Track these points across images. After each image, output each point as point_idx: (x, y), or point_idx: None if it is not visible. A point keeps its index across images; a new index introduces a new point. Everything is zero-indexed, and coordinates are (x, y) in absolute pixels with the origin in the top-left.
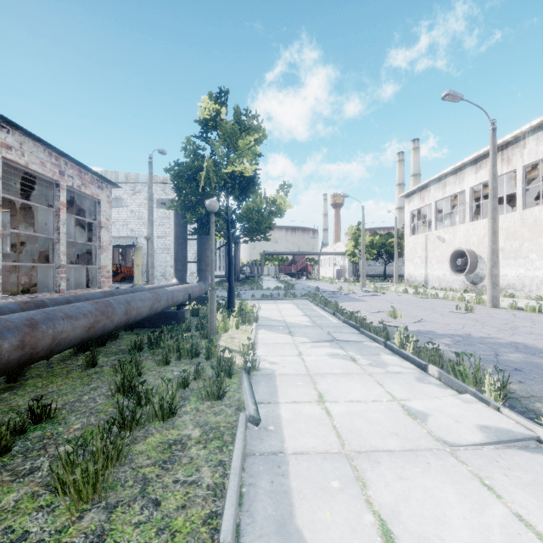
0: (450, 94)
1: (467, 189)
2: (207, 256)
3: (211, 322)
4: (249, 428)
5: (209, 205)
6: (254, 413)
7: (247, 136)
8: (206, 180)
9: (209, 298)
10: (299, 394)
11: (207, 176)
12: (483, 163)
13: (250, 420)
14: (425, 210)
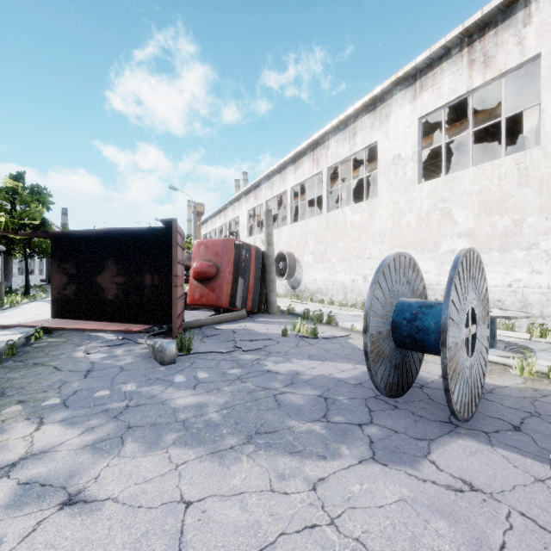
0: (171, 187)
1: (217, 228)
2: (10, 266)
3: (1, 296)
4: (2, 311)
5: (0, 249)
6: (3, 308)
7: (36, 202)
8: (6, 225)
9: (0, 286)
10: (25, 309)
11: (6, 225)
12: (221, 215)
13: (1, 309)
14: (215, 235)
